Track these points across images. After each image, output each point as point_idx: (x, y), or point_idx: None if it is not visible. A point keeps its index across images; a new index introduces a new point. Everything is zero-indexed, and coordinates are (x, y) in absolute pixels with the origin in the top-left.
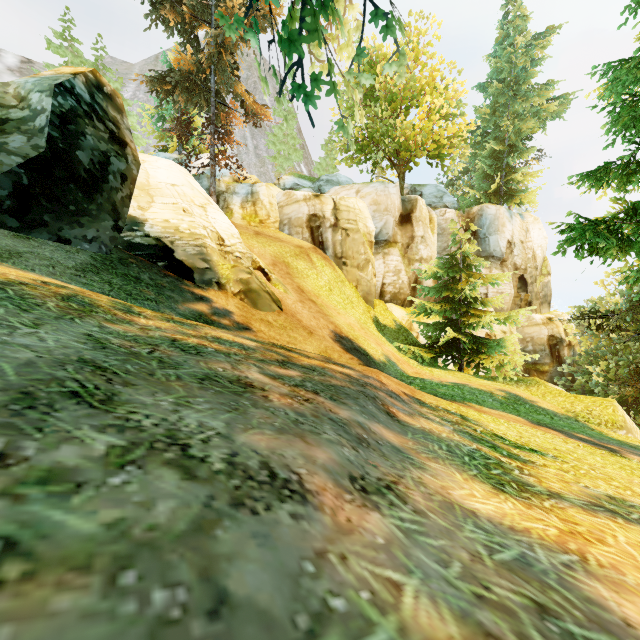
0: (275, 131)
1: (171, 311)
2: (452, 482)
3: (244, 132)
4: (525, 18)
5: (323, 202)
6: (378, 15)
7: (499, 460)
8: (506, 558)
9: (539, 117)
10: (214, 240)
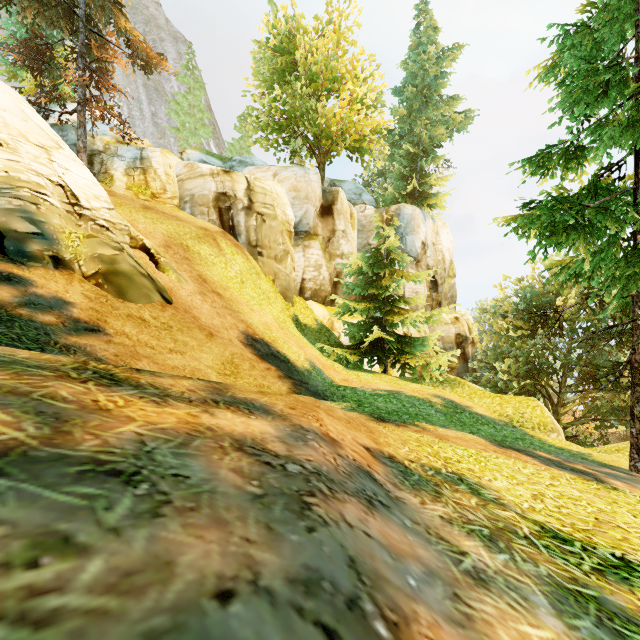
0: (178, 99)
1: None
2: None
3: (138, 94)
4: (436, 30)
5: (234, 180)
6: None
7: None
8: None
9: (449, 126)
10: (59, 196)
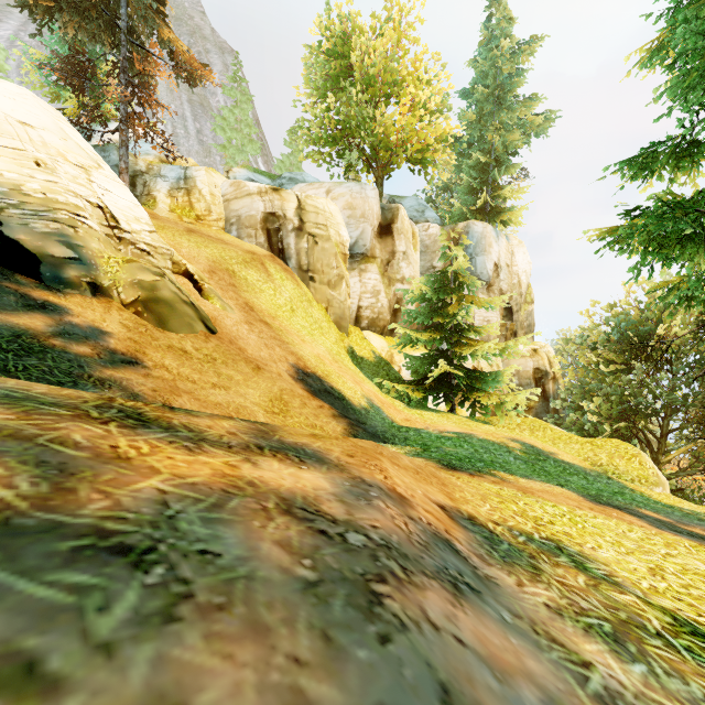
0: (224, 113)
1: None
2: None
3: (183, 111)
4: (511, 21)
5: (284, 198)
6: None
7: None
8: None
9: (525, 130)
10: (98, 219)
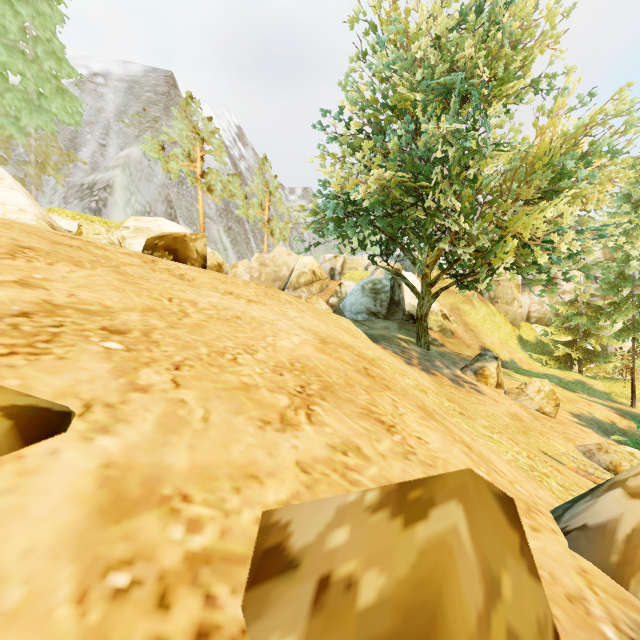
0: None
1: None
2: None
3: None
4: None
5: None
6: None
7: None
8: None
9: None
10: None
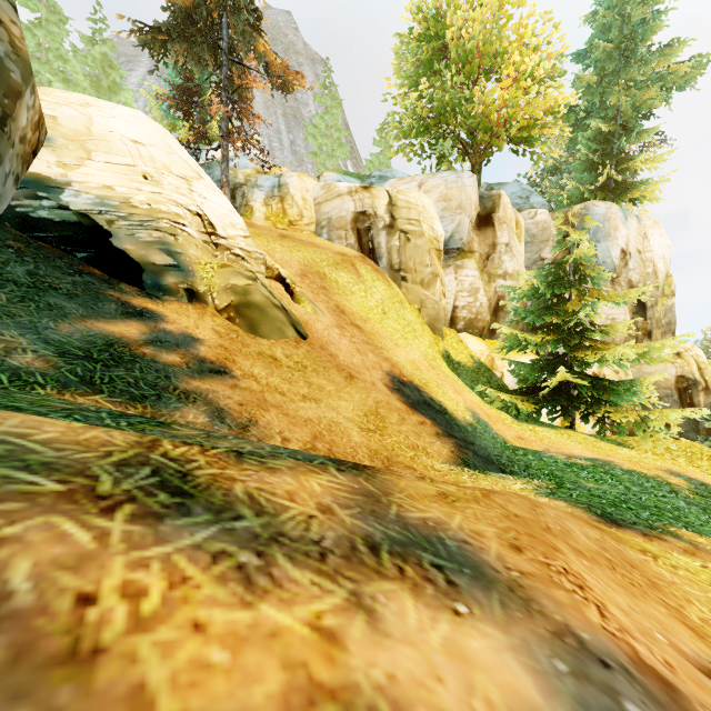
0: (315, 121)
1: (23, 334)
2: None
3: (278, 125)
4: None
5: (374, 195)
6: None
7: None
8: None
9: (665, 83)
10: (196, 226)
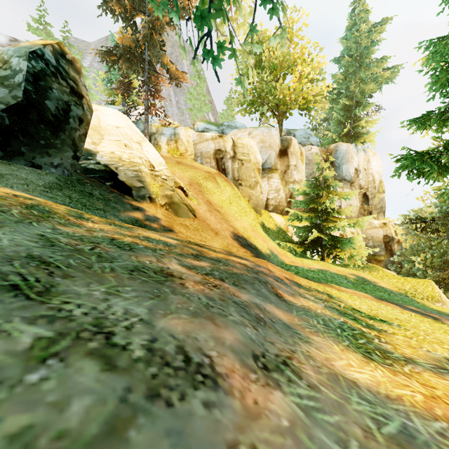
0: (191, 91)
1: (115, 217)
2: (333, 353)
3: (169, 91)
4: (367, 12)
5: (225, 141)
6: (266, 1)
7: (361, 330)
8: (392, 431)
9: (377, 81)
10: (147, 167)
